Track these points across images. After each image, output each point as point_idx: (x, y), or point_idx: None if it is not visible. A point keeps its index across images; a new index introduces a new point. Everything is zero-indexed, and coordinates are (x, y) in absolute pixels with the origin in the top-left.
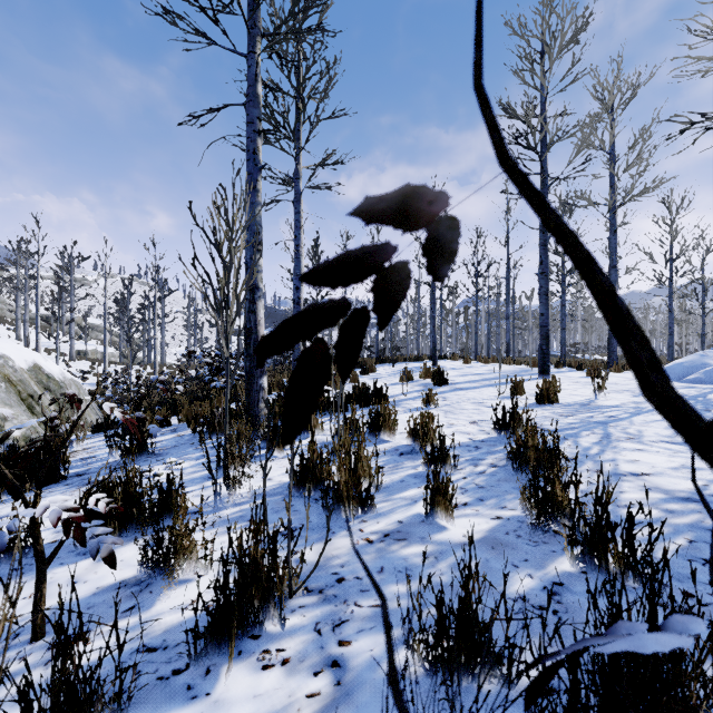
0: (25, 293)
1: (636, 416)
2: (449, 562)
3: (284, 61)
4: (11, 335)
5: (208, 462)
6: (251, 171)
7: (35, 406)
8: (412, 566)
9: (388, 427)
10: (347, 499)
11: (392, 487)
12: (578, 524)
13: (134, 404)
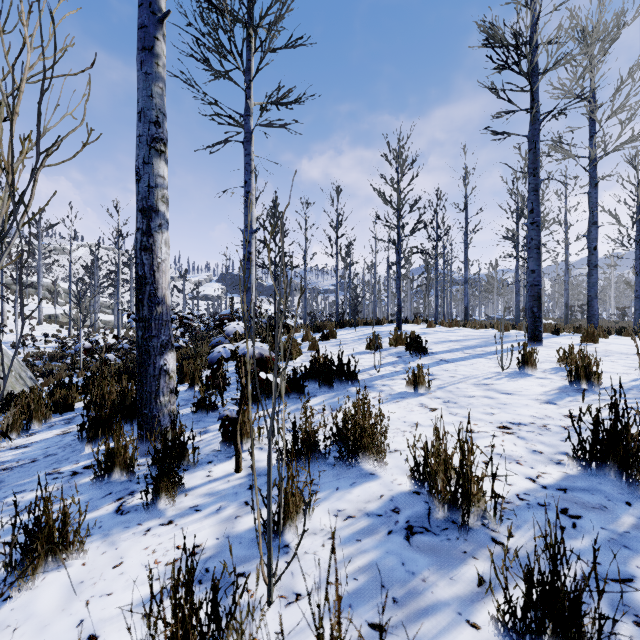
0: None
1: None
2: None
3: None
4: None
5: None
6: (144, 21)
7: None
8: None
9: (370, 446)
10: None
11: None
12: None
13: None
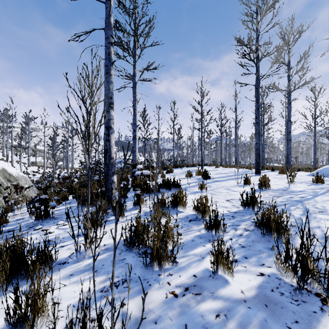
0: (6, 134)
1: (316, 197)
2: (236, 321)
3: (126, 9)
4: (0, 154)
5: (72, 231)
6: (107, 64)
7: (2, 189)
8: (209, 325)
9: (182, 203)
10: (159, 258)
11: (187, 245)
12: (328, 287)
13: (42, 191)
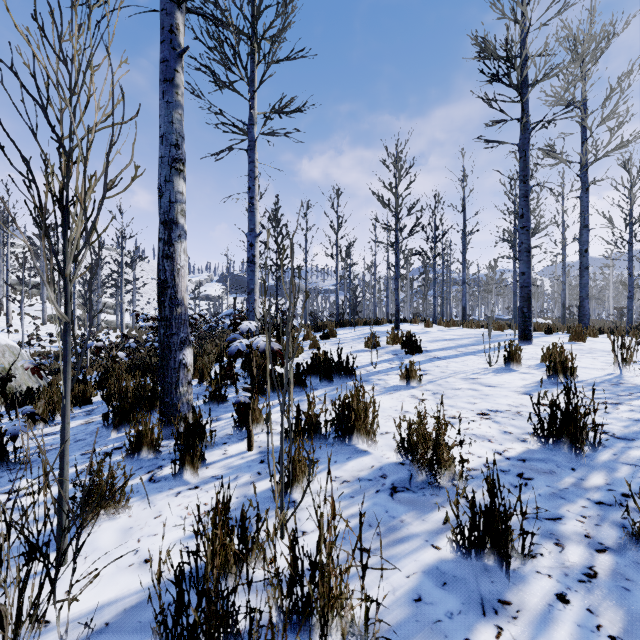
0: None
1: None
2: None
3: None
4: None
5: None
6: (166, 56)
7: None
8: None
9: (364, 428)
10: None
11: (400, 631)
12: None
13: None
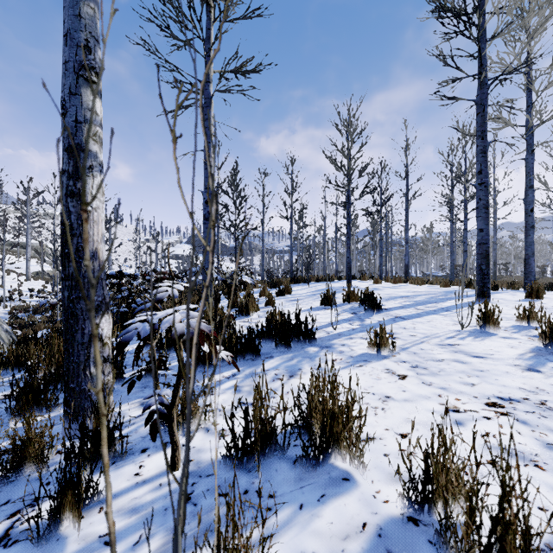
0: None
1: None
2: None
3: None
4: None
5: None
6: None
7: None
8: None
9: (341, 440)
10: None
11: None
12: None
13: None
